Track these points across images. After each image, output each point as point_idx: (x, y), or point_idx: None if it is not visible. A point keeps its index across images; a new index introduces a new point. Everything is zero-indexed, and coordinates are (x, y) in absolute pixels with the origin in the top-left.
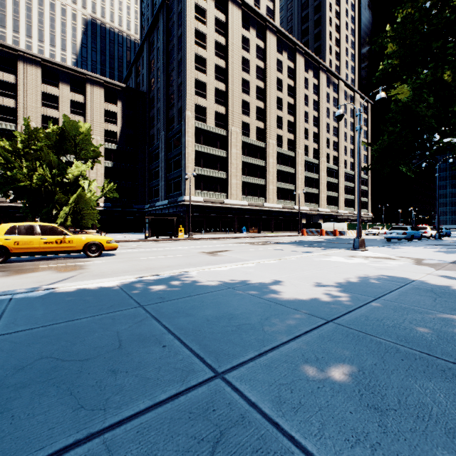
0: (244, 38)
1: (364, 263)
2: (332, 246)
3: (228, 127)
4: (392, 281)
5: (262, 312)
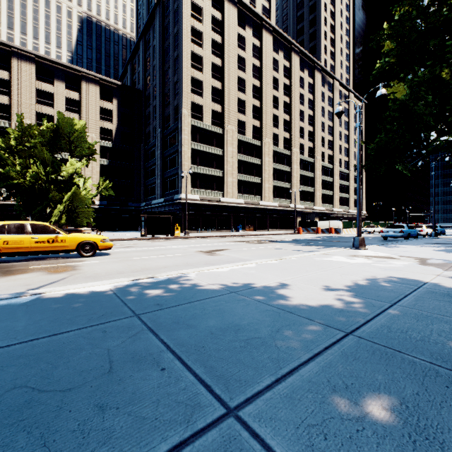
0: (240, 36)
1: (368, 263)
2: (330, 245)
3: (224, 125)
4: (403, 284)
5: (271, 322)
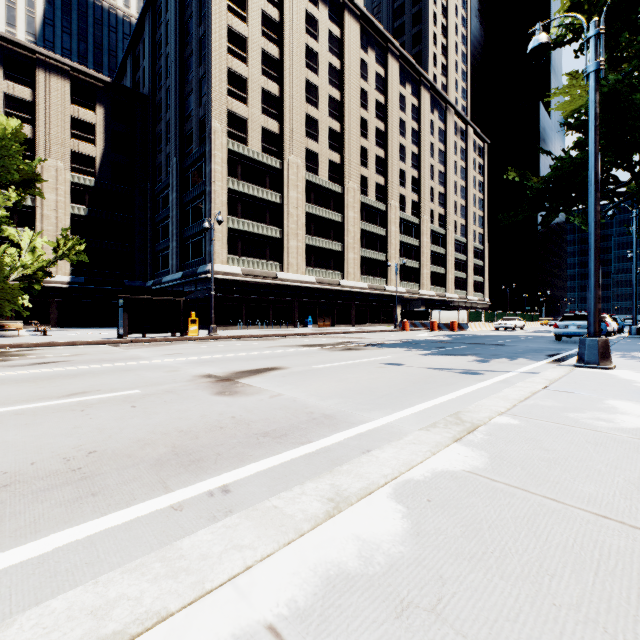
0: (309, 16)
1: None
2: (490, 353)
3: (283, 154)
4: None
5: None
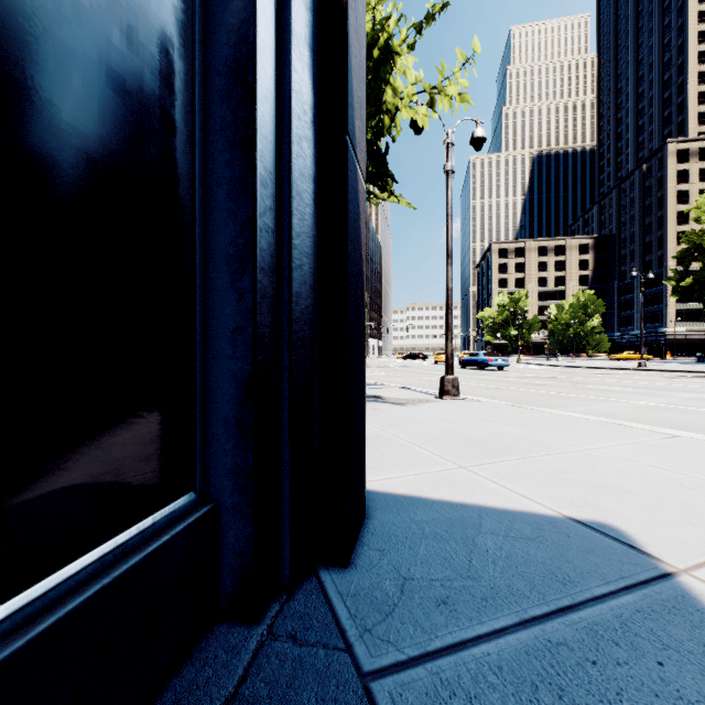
0: None
1: None
2: None
3: None
4: None
5: None
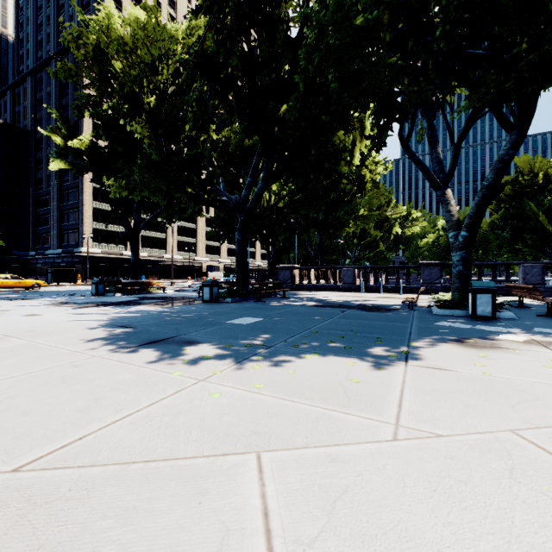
0: None
1: None
2: None
3: None
4: None
5: None
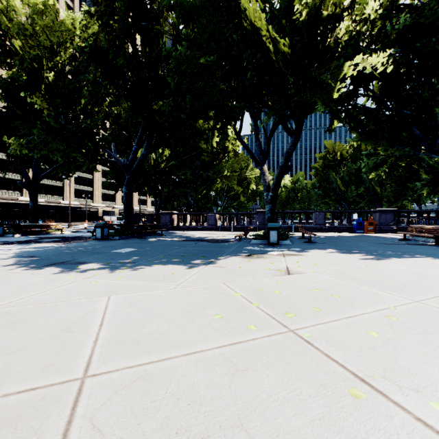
0: None
1: None
2: None
3: None
4: None
5: None
